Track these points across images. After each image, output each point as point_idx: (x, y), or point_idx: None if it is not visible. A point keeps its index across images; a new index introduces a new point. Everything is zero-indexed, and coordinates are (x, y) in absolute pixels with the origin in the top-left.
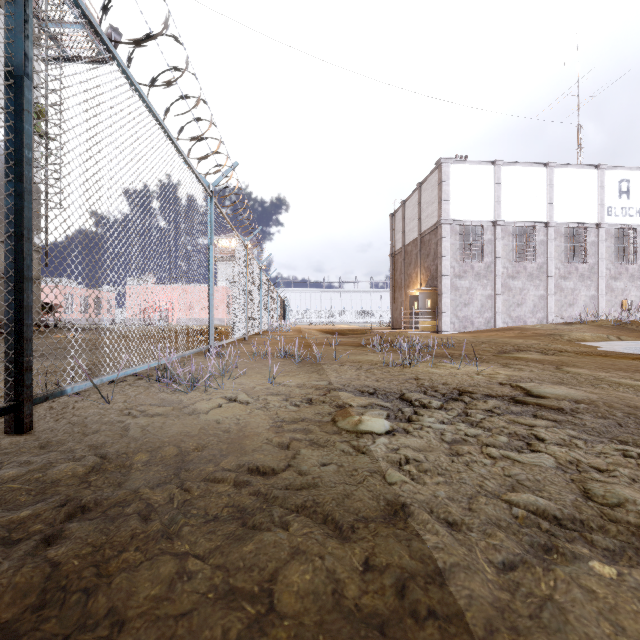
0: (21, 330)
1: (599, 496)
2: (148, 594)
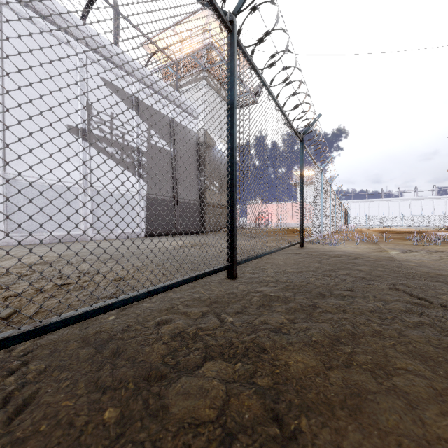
0: (303, 226)
1: (442, 259)
2: (352, 255)
